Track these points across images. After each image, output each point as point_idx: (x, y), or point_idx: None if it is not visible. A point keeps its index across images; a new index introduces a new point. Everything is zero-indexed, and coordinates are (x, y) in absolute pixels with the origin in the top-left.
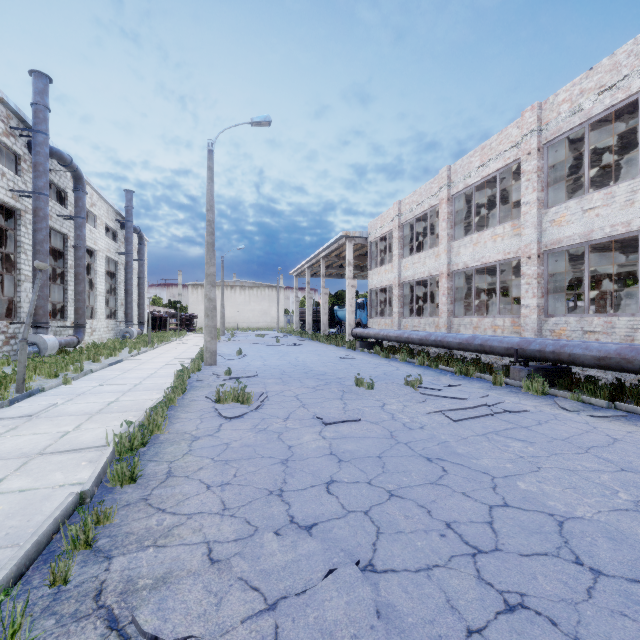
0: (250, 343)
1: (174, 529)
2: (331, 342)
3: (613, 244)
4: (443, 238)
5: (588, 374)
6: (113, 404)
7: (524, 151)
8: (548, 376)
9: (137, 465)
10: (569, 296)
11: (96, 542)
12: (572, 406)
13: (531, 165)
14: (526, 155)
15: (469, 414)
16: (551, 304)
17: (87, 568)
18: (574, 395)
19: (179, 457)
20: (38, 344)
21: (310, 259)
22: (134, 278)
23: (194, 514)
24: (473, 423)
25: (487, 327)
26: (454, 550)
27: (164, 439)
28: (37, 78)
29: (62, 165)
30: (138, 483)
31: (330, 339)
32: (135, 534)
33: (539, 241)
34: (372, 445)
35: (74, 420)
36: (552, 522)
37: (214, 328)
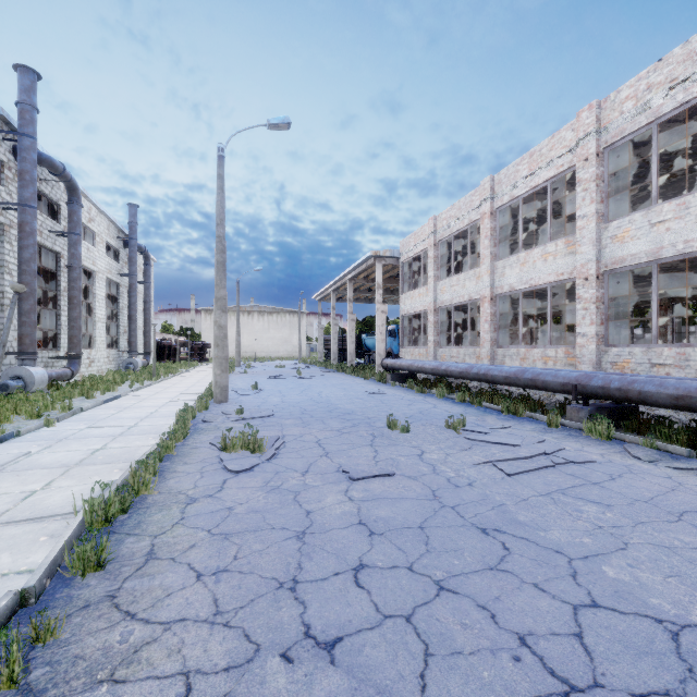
0: (268, 375)
1: (143, 649)
2: (359, 374)
3: (682, 264)
4: (485, 257)
5: (657, 414)
6: (98, 453)
7: (580, 157)
8: (612, 416)
9: (106, 546)
10: (621, 323)
11: (28, 674)
12: (647, 455)
13: (589, 173)
14: (583, 161)
15: (526, 466)
16: (612, 332)
17: None
18: (647, 441)
19: (167, 529)
20: (24, 378)
21: (335, 282)
22: (139, 302)
23: (174, 622)
24: (532, 478)
25: (536, 358)
26: (536, 687)
27: (152, 502)
28: (23, 74)
29: (53, 174)
30: (107, 570)
31: (357, 371)
32: (86, 659)
33: (598, 260)
34: (411, 510)
35: (46, 475)
36: (663, 634)
37: (225, 359)
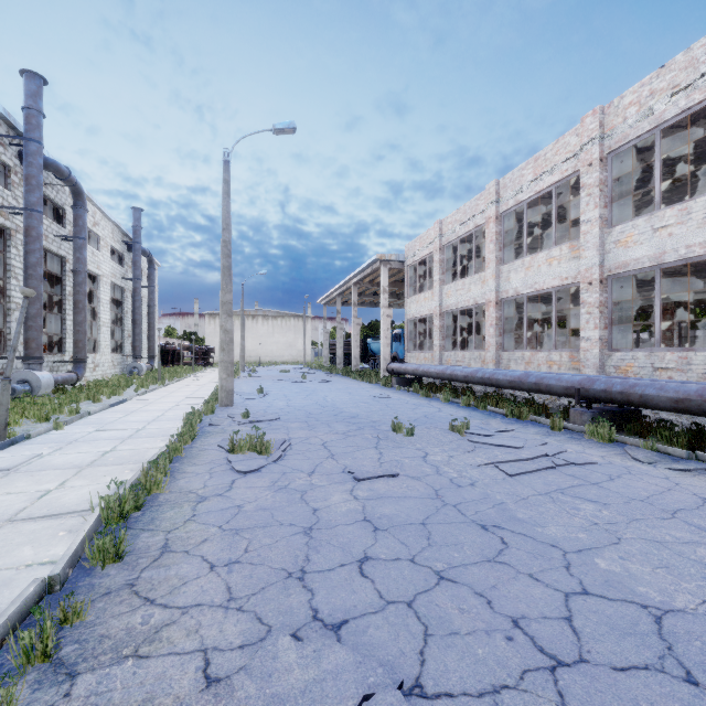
0: (273, 380)
1: (163, 630)
2: (364, 378)
3: (686, 268)
4: (491, 261)
5: (659, 417)
6: (108, 454)
7: (584, 162)
8: (614, 420)
9: (124, 539)
10: (628, 327)
11: (59, 651)
12: (646, 456)
13: (592, 178)
14: (587, 166)
15: (527, 467)
16: (615, 336)
17: (41, 693)
18: (647, 443)
19: (179, 525)
20: (30, 382)
21: (340, 285)
22: (143, 307)
23: (191, 607)
24: (533, 478)
25: (541, 362)
26: (526, 662)
27: (164, 500)
28: (29, 79)
29: (59, 178)
30: (125, 561)
31: (363, 375)
32: (111, 638)
33: (602, 264)
34: (414, 508)
35: (59, 475)
36: (647, 618)
37: (231, 364)
